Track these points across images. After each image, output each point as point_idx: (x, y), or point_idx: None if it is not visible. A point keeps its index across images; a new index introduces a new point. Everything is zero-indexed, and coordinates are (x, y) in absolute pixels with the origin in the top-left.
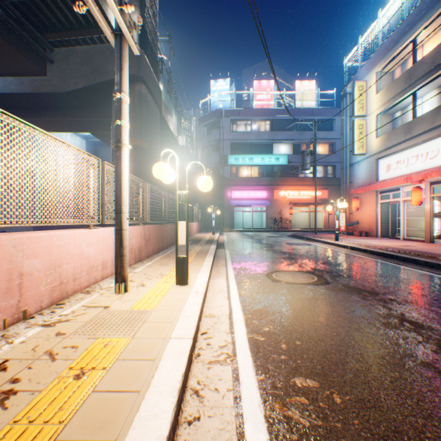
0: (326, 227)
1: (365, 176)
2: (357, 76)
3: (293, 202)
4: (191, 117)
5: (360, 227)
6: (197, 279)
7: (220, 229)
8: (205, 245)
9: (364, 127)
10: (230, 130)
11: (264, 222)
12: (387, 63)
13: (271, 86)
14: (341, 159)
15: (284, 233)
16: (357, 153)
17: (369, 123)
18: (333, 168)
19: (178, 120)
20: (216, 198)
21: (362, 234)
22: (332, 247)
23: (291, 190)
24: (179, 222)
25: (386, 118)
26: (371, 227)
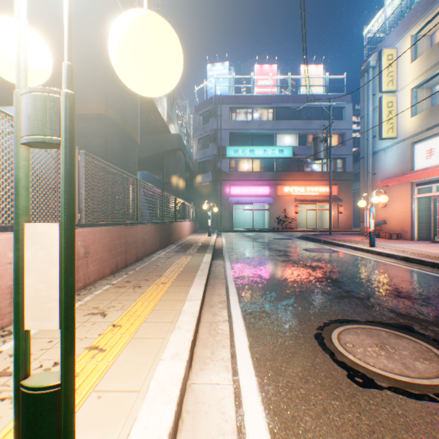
0: (335, 227)
1: (395, 165)
2: (383, 45)
3: (298, 199)
4: (186, 107)
5: (388, 228)
6: (136, 421)
7: (217, 229)
8: (196, 255)
9: (395, 105)
10: (229, 119)
11: (266, 222)
12: (429, 20)
13: (274, 71)
14: (360, 147)
15: (292, 234)
16: (386, 137)
17: (401, 100)
18: (342, 161)
19: (169, 103)
20: (213, 194)
21: (392, 236)
22: (370, 255)
23: (296, 186)
24: (28, 230)
25: (424, 92)
26: (405, 227)
